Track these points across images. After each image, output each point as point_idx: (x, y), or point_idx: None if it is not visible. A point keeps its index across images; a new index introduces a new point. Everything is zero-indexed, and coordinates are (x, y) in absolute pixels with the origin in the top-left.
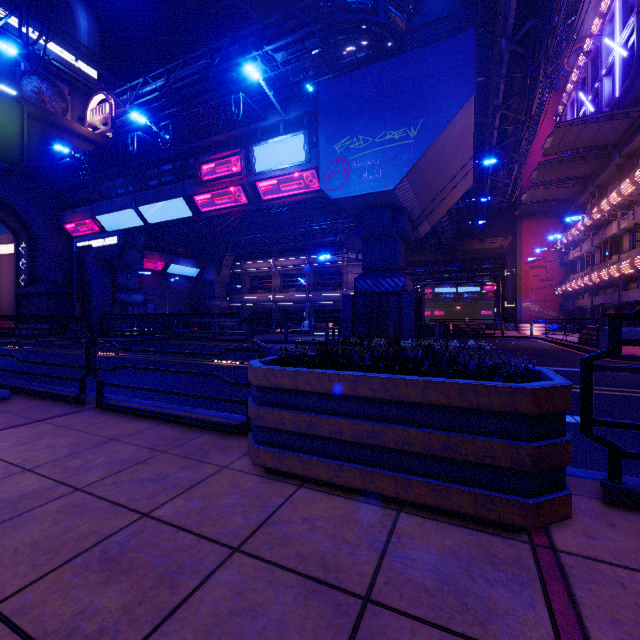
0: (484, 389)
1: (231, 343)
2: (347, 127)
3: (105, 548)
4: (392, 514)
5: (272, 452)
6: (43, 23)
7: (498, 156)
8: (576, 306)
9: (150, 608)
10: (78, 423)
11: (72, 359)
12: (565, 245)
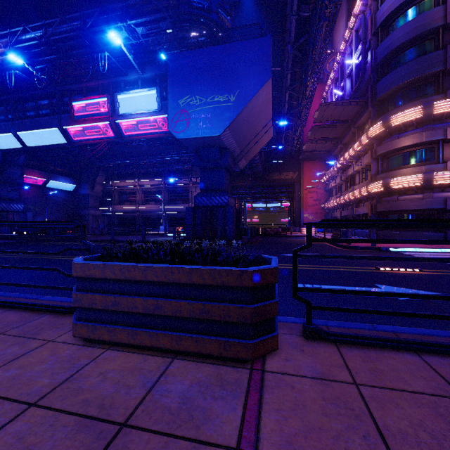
0: (225, 272)
1: (99, 243)
2: (188, 89)
3: None
4: (168, 361)
5: (87, 326)
6: None
7: (288, 120)
8: (333, 216)
9: None
10: None
11: None
12: (327, 179)
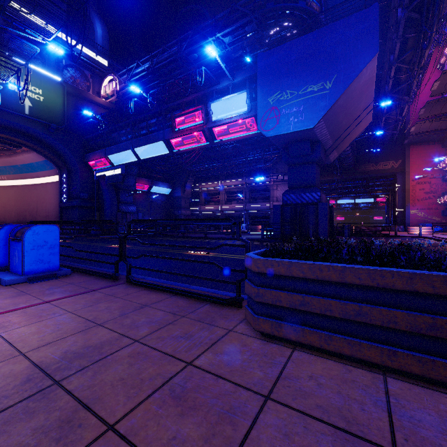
0: None
1: (195, 239)
2: (278, 85)
3: (171, 387)
4: (380, 378)
5: (270, 322)
6: (80, 31)
7: (392, 99)
8: None
9: (222, 440)
10: (119, 293)
11: (98, 249)
12: None
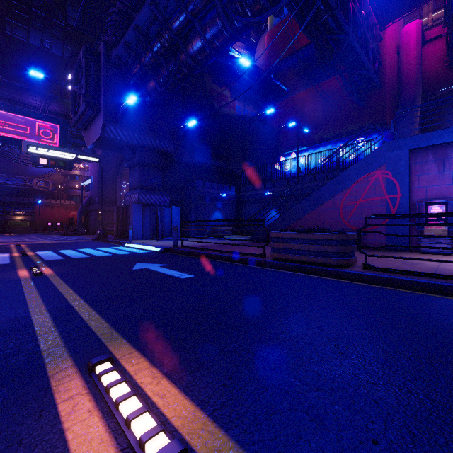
0: None
1: None
2: None
3: (369, 261)
4: None
5: None
6: None
7: None
8: None
9: None
10: None
11: None
12: None
